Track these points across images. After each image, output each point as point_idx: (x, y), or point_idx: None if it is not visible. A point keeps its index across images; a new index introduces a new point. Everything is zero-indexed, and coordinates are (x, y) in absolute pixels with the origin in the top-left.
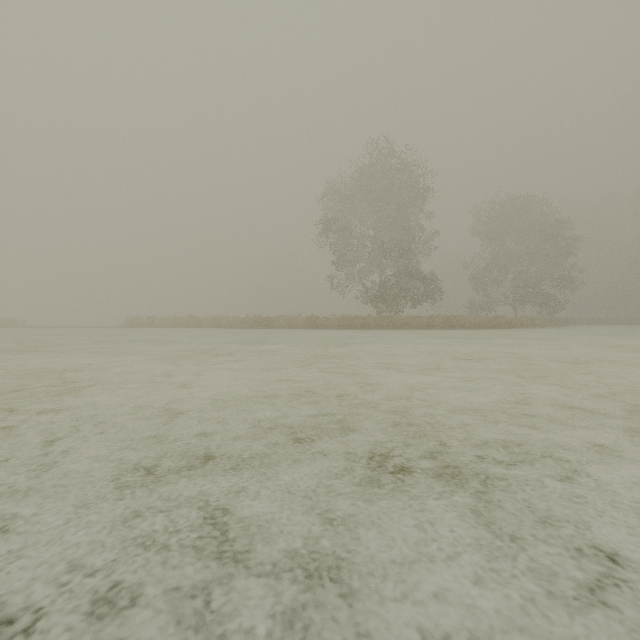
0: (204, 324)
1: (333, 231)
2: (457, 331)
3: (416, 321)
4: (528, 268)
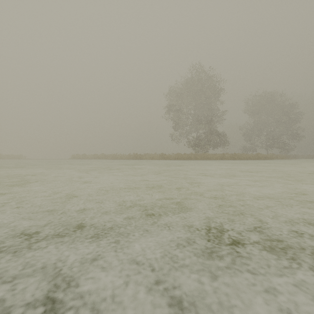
0: (109, 158)
1: (172, 111)
2: (237, 161)
3: (215, 156)
4: (274, 129)
